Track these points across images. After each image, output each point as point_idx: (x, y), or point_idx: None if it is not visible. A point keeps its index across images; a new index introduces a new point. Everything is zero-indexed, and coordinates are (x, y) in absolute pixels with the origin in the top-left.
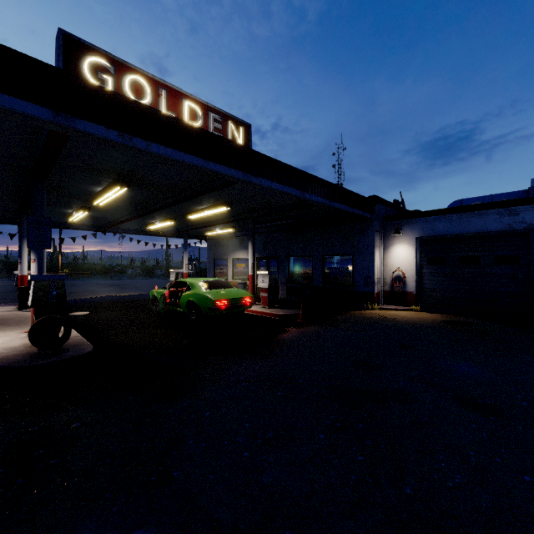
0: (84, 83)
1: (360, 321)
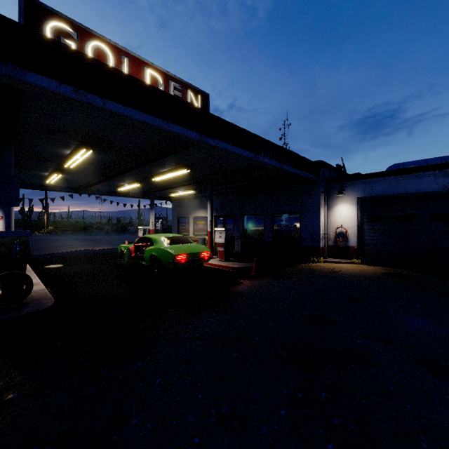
0: (34, 34)
1: (309, 274)
